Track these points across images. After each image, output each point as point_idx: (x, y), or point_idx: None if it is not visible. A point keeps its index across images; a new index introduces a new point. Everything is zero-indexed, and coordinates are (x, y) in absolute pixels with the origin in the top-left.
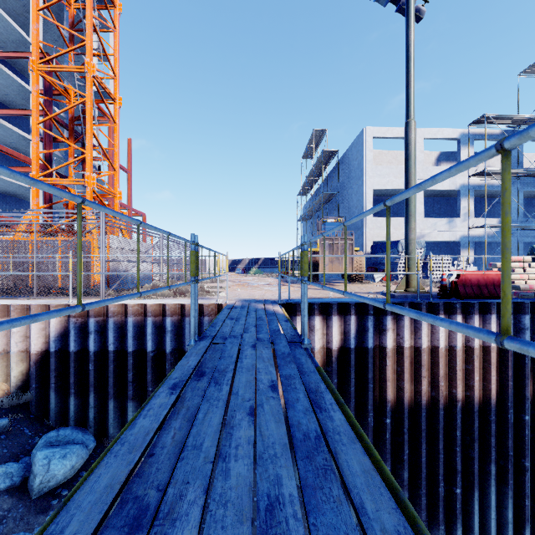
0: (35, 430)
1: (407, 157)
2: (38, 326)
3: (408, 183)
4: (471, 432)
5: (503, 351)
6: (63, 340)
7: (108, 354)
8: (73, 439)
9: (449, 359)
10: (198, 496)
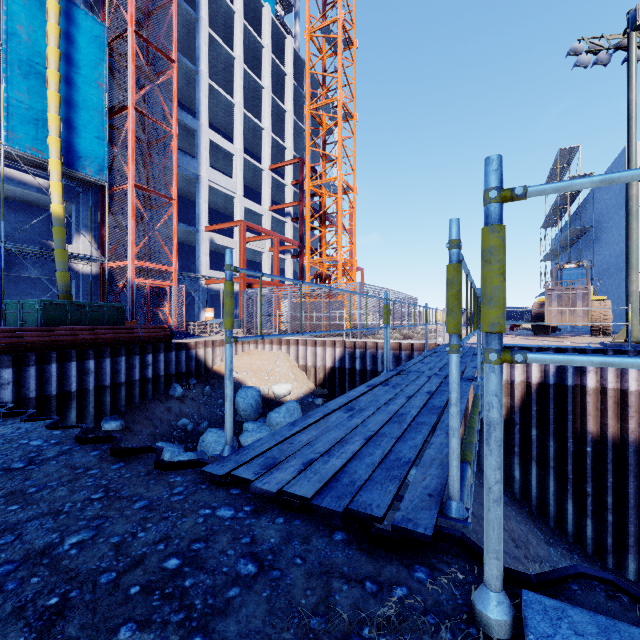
0: None
1: (627, 213)
2: (329, 352)
3: (628, 237)
4: None
5: None
6: (341, 362)
7: (366, 371)
8: None
9: None
10: (434, 362)
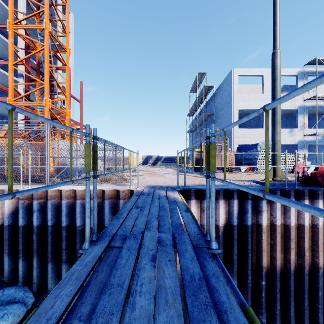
0: None
1: (274, 78)
2: None
3: (275, 98)
4: None
5: None
6: (14, 217)
7: (47, 227)
8: (15, 297)
9: (312, 235)
10: None
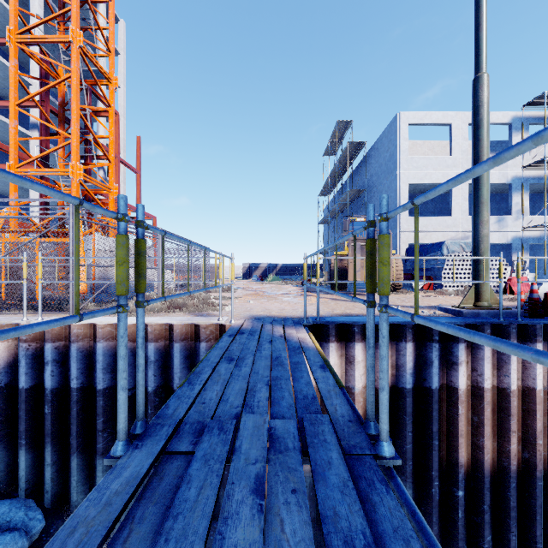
0: None
1: (477, 124)
2: None
3: (478, 159)
4: None
5: None
6: (11, 372)
7: (70, 392)
8: (10, 520)
9: None
10: None
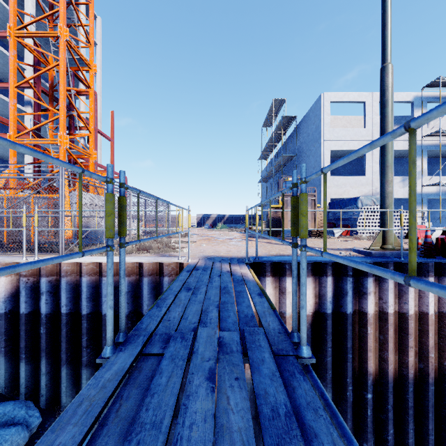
0: None
1: (383, 104)
2: None
3: (384, 132)
4: None
5: None
6: (14, 301)
7: (60, 316)
8: (14, 417)
9: (439, 327)
10: None
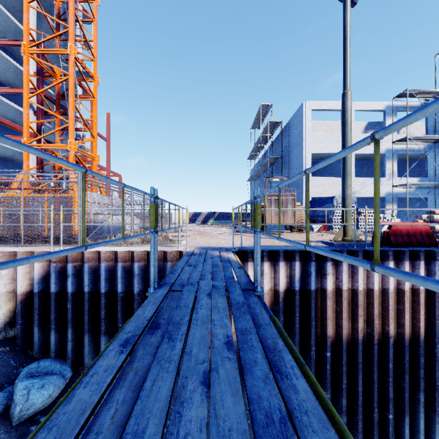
0: (20, 361)
1: (344, 123)
2: (24, 270)
3: (345, 146)
4: (402, 365)
5: (431, 293)
6: (45, 282)
7: (83, 294)
8: (52, 370)
9: (382, 300)
10: None
